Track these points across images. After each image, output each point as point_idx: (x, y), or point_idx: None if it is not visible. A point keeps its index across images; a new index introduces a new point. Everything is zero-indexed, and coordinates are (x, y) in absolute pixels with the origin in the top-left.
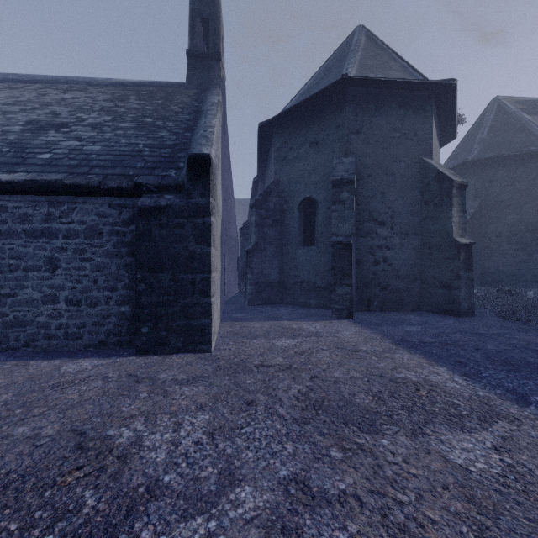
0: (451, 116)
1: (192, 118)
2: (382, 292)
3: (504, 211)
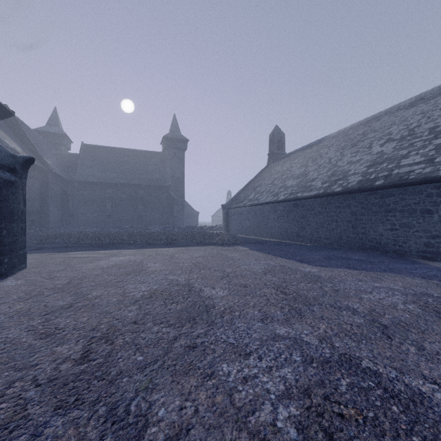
0: None
1: None
2: None
3: None
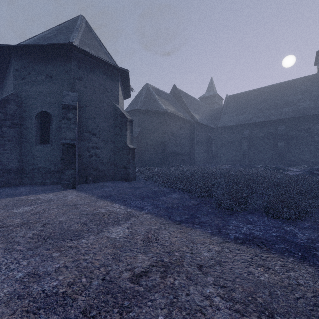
0: (128, 86)
1: None
2: (94, 172)
3: (149, 134)
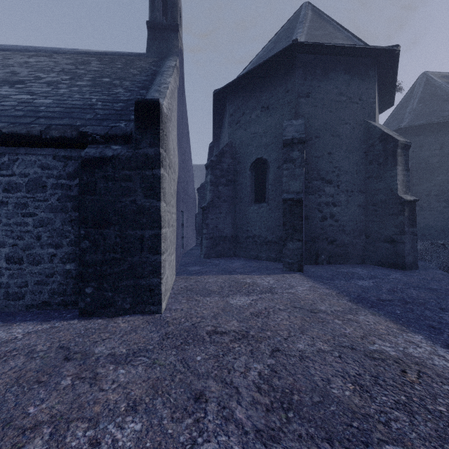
0: (391, 83)
1: (149, 79)
2: (329, 246)
3: (433, 173)
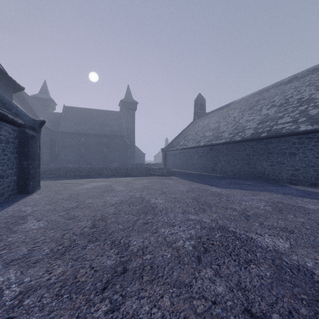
0: None
1: None
2: None
3: None
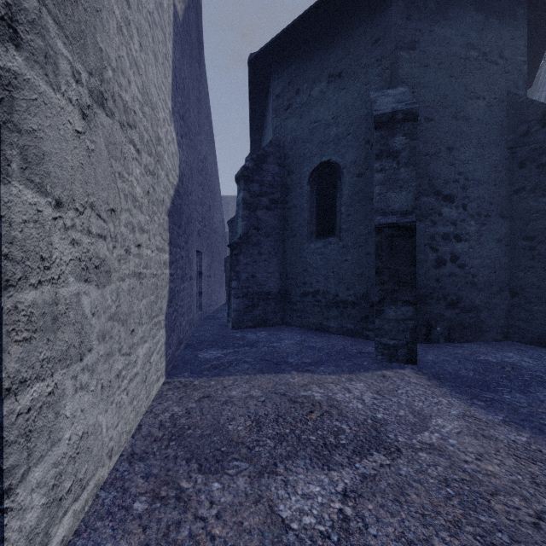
0: (540, 42)
1: None
2: (448, 311)
3: None
